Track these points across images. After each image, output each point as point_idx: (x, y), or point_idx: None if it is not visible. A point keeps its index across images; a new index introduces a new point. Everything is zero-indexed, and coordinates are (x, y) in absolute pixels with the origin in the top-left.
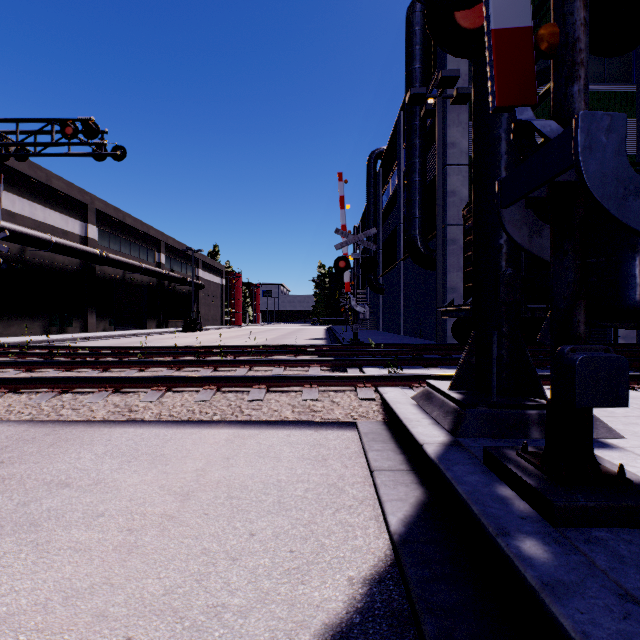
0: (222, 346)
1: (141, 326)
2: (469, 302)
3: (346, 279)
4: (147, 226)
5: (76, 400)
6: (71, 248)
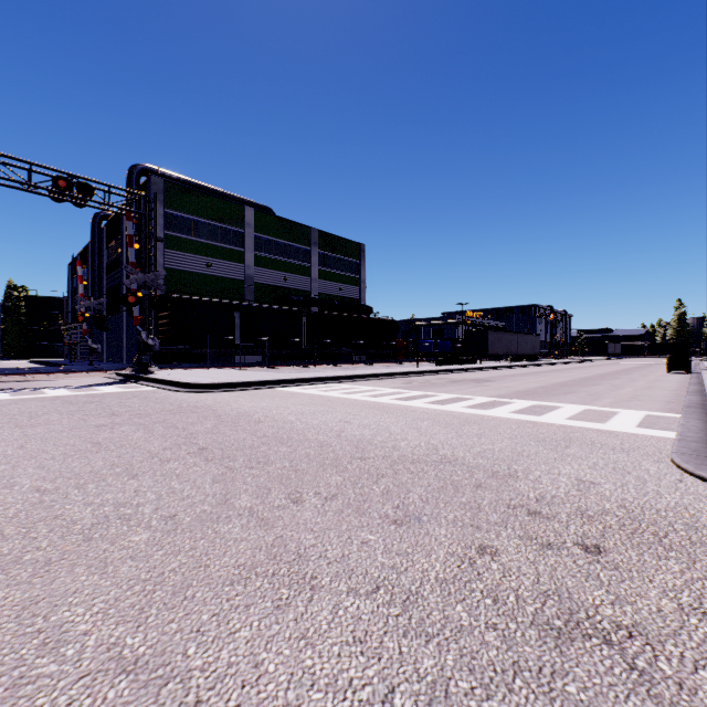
0: None
1: None
2: None
3: (84, 327)
4: None
5: None
6: None
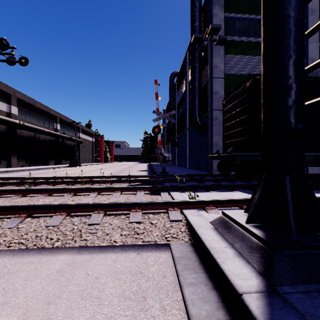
0: (86, 176)
1: (45, 163)
2: (228, 151)
3: (159, 138)
4: (49, 108)
5: None
6: None
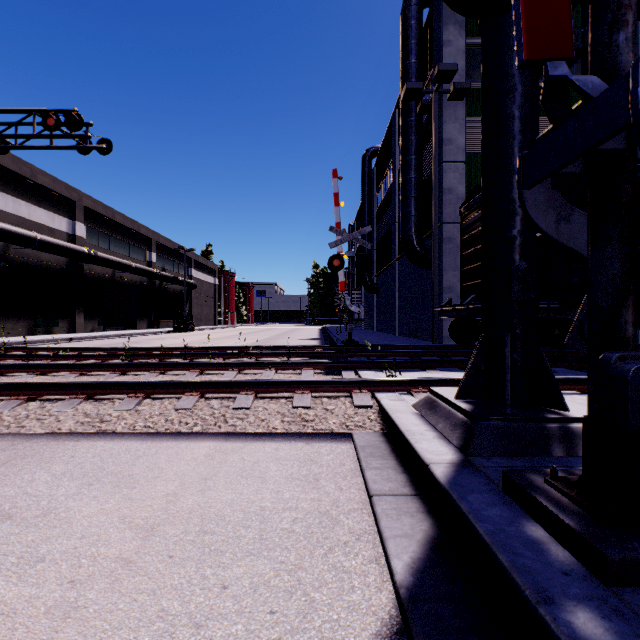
0: (212, 347)
1: (131, 326)
2: (468, 302)
3: (340, 278)
4: (138, 224)
5: (43, 409)
6: (57, 246)
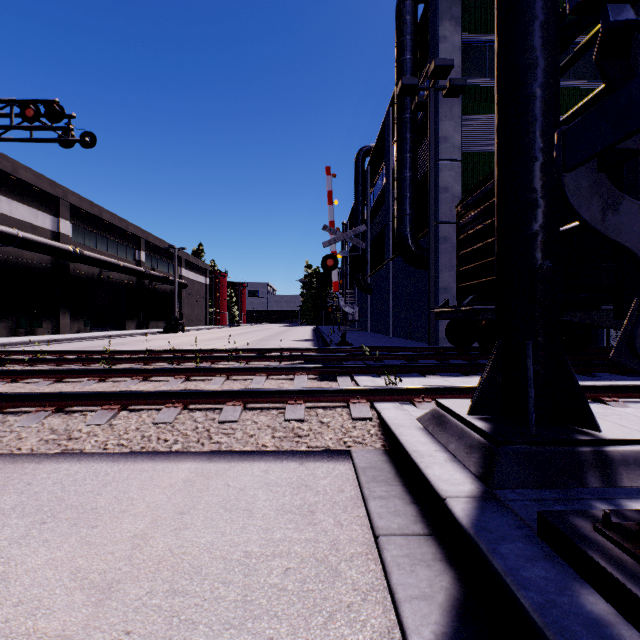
0: (201, 350)
1: (119, 327)
2: (466, 303)
3: (334, 278)
4: (126, 222)
5: (4, 423)
6: (40, 244)
